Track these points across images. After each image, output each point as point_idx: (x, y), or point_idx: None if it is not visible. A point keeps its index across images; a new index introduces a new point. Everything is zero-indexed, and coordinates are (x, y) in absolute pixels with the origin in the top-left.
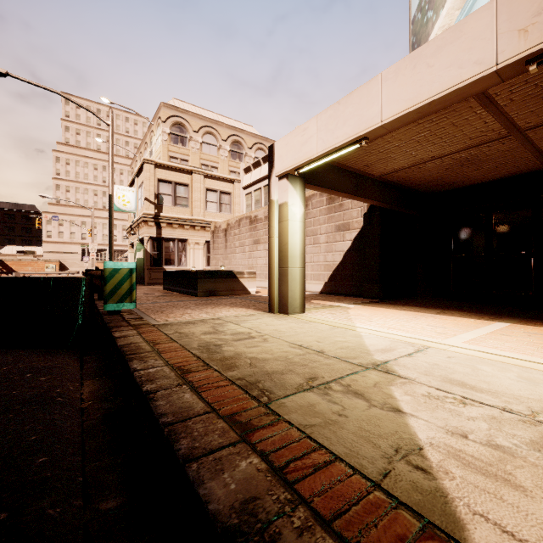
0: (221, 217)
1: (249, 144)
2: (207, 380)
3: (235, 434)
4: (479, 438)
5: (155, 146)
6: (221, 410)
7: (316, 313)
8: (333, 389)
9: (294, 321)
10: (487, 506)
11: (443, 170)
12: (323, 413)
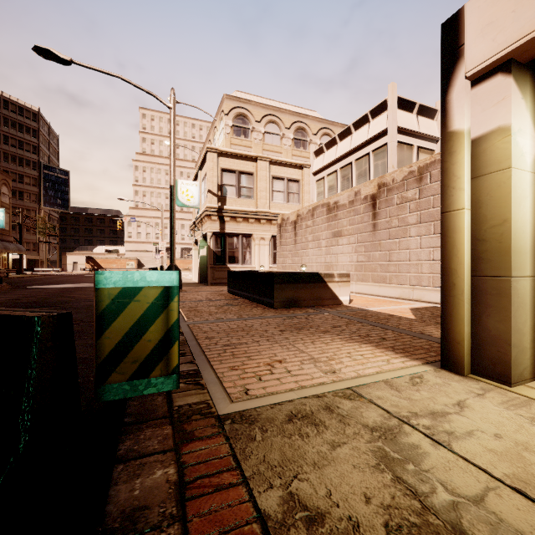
0: (288, 208)
1: (314, 130)
2: None
3: None
4: None
5: (218, 141)
6: None
7: None
8: None
9: None
10: None
11: None
12: None
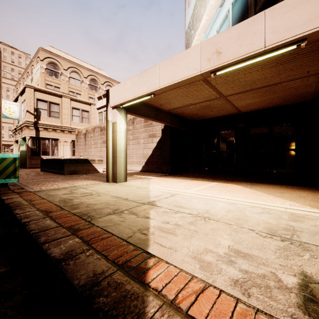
0: (82, 126)
1: (102, 82)
2: (60, 215)
3: (70, 233)
4: (173, 223)
5: (35, 75)
6: (65, 225)
7: (133, 181)
8: (124, 213)
9: (119, 186)
10: (160, 240)
11: (197, 110)
12: (115, 221)
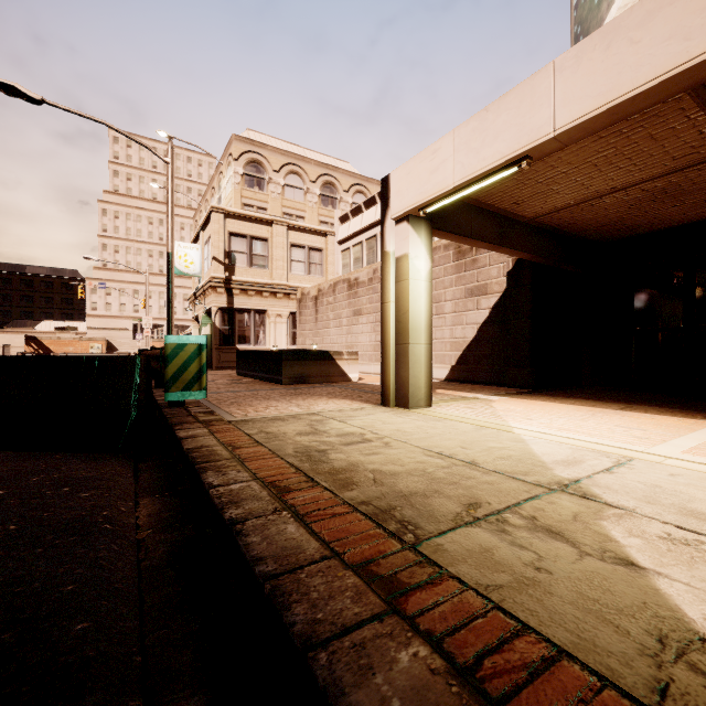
0: (309, 281)
1: (345, 186)
2: (316, 504)
3: (377, 599)
4: None
5: (225, 191)
6: (347, 554)
7: (448, 407)
8: (510, 524)
9: (421, 417)
10: None
11: (625, 208)
12: (509, 565)
